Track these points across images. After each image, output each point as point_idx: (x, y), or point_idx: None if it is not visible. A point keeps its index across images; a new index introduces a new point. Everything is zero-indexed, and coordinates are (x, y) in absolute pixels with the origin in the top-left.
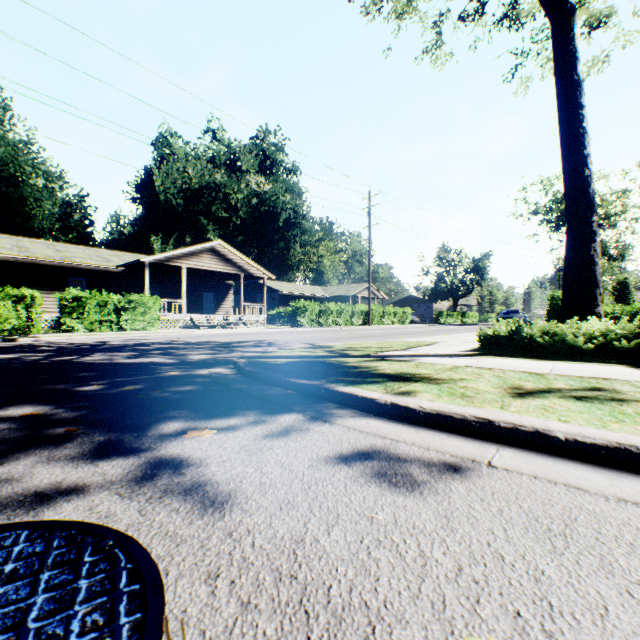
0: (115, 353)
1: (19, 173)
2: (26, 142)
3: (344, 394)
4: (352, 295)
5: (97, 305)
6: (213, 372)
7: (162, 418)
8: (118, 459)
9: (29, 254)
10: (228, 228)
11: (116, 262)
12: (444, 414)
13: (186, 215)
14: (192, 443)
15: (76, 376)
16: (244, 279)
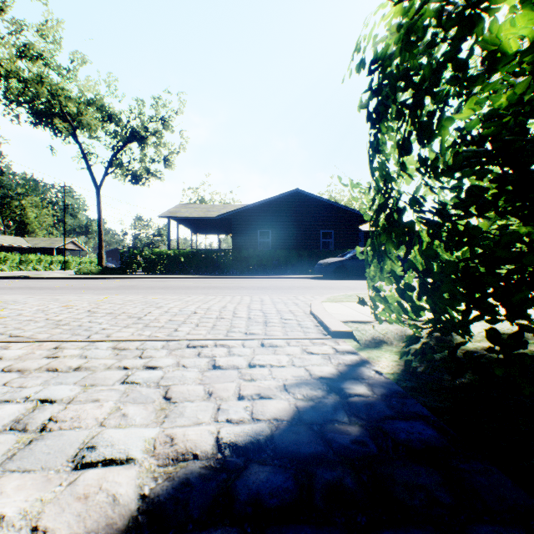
0: None
1: None
2: None
3: (20, 277)
4: (57, 247)
5: None
6: None
7: None
8: None
9: None
10: None
11: None
12: (35, 277)
13: None
14: None
15: None
16: None
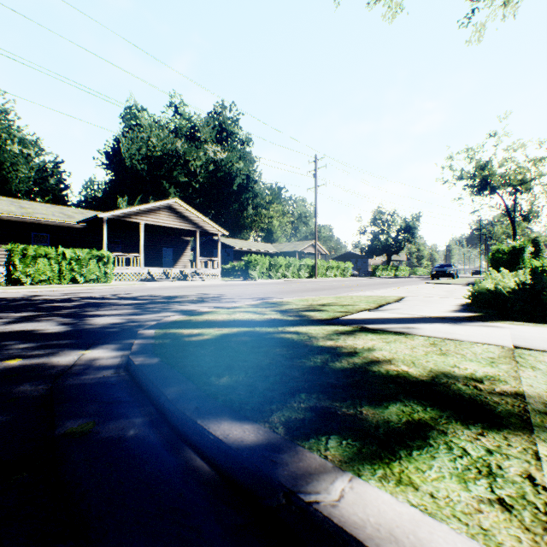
0: (8, 313)
1: None
2: (2, 111)
3: None
4: (298, 251)
5: (47, 258)
6: (83, 359)
7: None
8: None
9: None
10: (188, 191)
11: (78, 218)
12: None
13: (150, 179)
14: None
15: None
16: (200, 235)
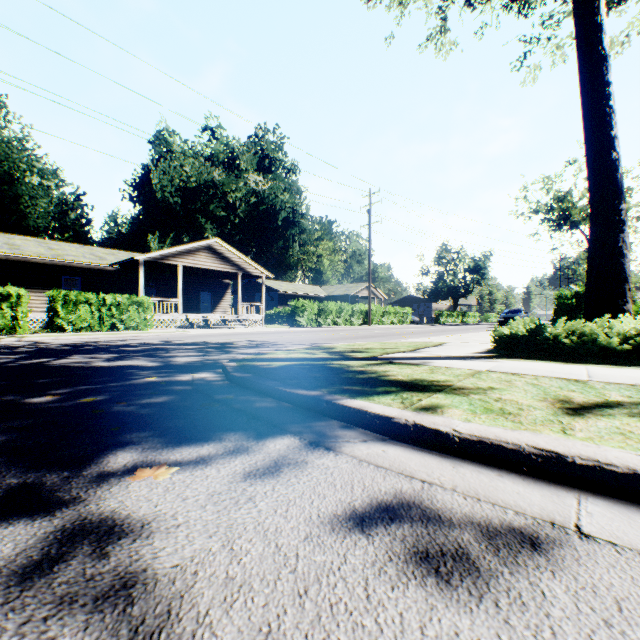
0: (95, 355)
1: (13, 170)
2: (20, 139)
3: (351, 409)
4: (351, 295)
5: (88, 304)
6: (197, 378)
7: (112, 445)
8: (17, 523)
9: (20, 252)
10: (226, 227)
11: (110, 260)
12: (489, 442)
13: (184, 214)
14: (140, 489)
15: (35, 383)
16: (242, 278)
